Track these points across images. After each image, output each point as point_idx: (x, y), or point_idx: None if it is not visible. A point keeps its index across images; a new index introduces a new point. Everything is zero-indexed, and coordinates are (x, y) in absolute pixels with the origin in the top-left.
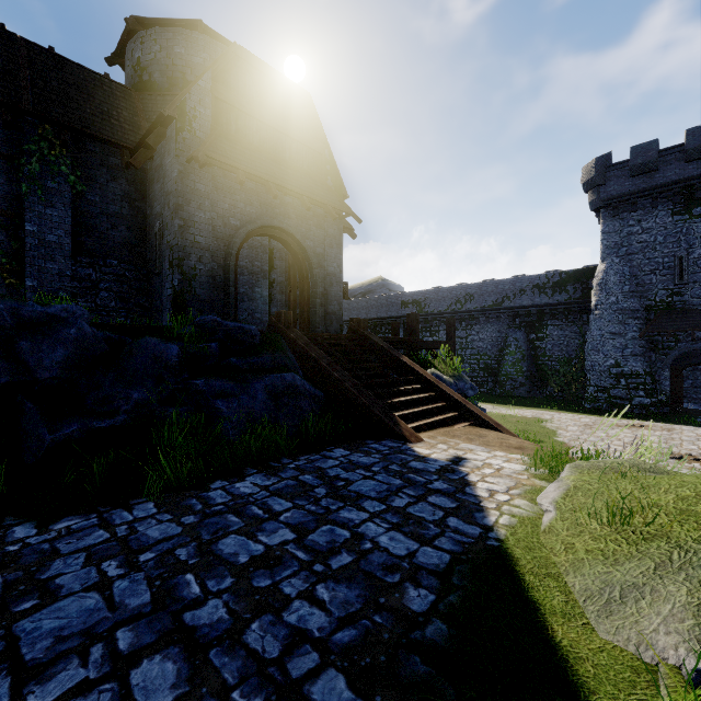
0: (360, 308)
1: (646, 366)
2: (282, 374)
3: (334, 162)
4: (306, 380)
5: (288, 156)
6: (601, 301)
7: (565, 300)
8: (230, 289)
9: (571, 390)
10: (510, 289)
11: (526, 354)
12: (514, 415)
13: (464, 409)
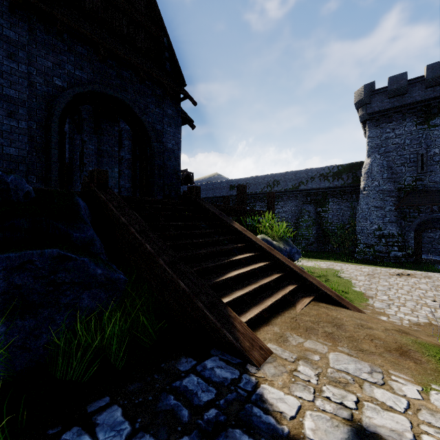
0: (202, 190)
1: (399, 229)
2: (22, 252)
3: (172, 51)
4: (89, 258)
5: (126, 33)
6: (368, 185)
7: (341, 185)
8: (52, 151)
9: (345, 246)
10: (304, 177)
11: (315, 221)
12: (314, 267)
13: (302, 279)
